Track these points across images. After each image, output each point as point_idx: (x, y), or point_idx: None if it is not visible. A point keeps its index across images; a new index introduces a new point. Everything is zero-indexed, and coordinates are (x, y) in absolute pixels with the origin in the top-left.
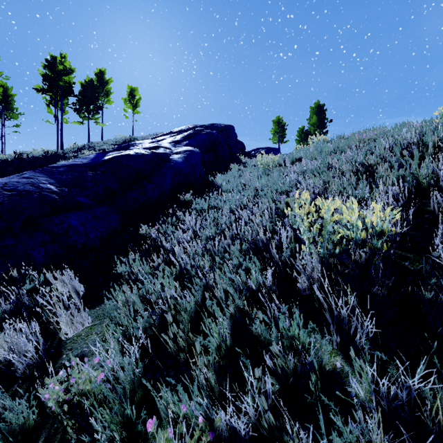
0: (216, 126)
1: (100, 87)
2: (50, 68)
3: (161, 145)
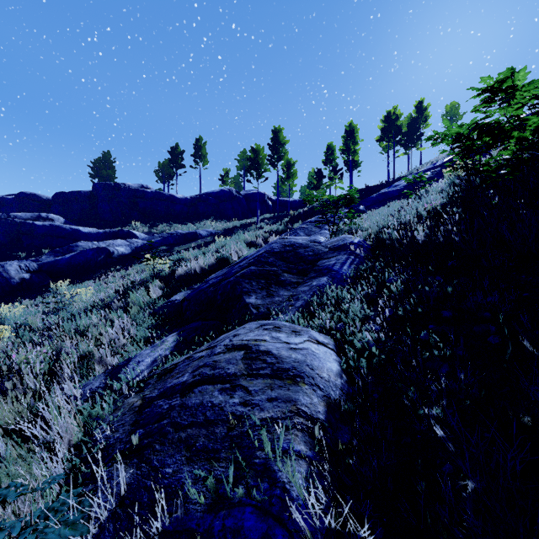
0: None
1: (418, 117)
2: (386, 121)
3: None
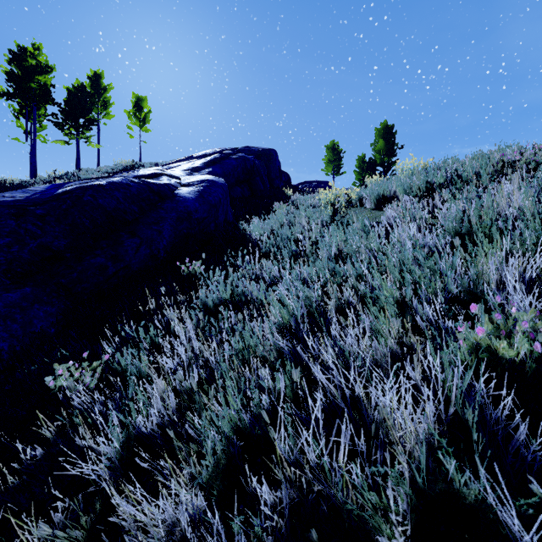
0: (252, 150)
1: (94, 95)
2: (16, 62)
3: (164, 172)
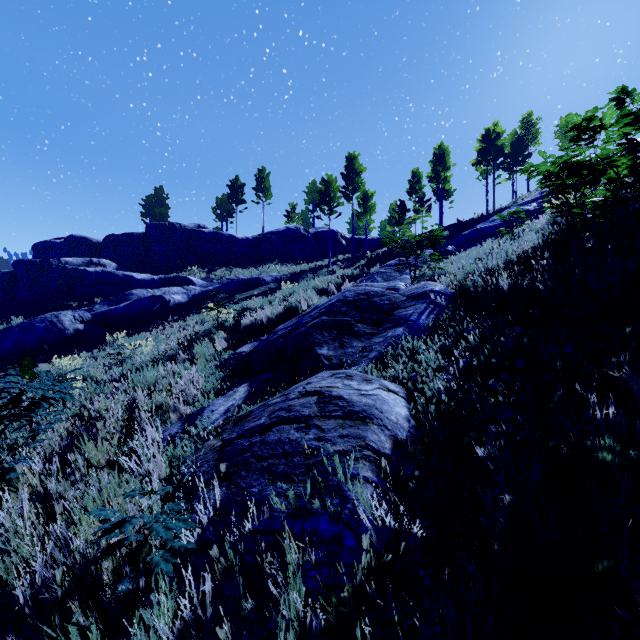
0: None
1: (525, 134)
2: (484, 141)
3: None
